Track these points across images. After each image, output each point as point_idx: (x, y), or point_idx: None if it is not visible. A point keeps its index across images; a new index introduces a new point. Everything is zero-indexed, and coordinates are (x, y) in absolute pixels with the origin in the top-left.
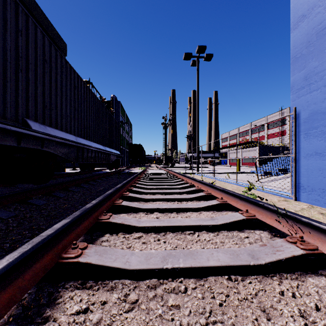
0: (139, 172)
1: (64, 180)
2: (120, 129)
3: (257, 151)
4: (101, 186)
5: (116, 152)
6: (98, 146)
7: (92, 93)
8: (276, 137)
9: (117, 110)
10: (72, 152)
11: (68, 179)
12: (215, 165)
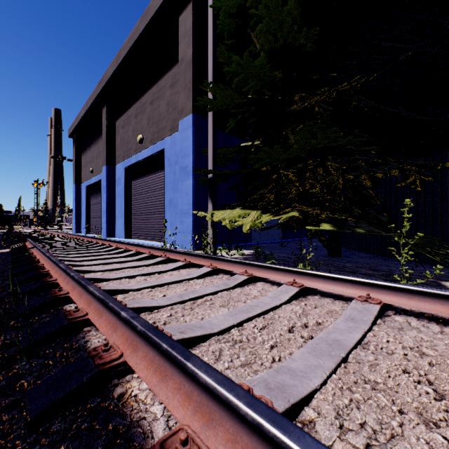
0: None
1: None
2: None
3: None
4: None
5: None
6: None
7: None
8: None
9: None
10: None
11: None
12: None
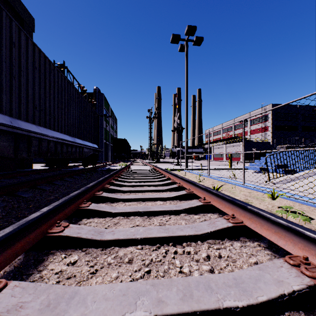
0: (117, 170)
1: (11, 181)
2: (104, 122)
3: (242, 146)
4: (55, 193)
5: (92, 145)
6: (60, 136)
7: (51, 64)
8: (259, 133)
9: (101, 103)
10: (2, 141)
11: (18, 180)
12: (200, 160)
